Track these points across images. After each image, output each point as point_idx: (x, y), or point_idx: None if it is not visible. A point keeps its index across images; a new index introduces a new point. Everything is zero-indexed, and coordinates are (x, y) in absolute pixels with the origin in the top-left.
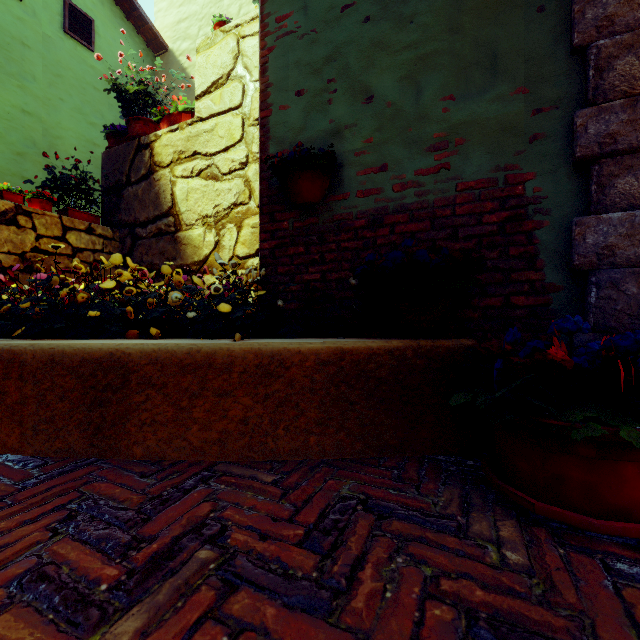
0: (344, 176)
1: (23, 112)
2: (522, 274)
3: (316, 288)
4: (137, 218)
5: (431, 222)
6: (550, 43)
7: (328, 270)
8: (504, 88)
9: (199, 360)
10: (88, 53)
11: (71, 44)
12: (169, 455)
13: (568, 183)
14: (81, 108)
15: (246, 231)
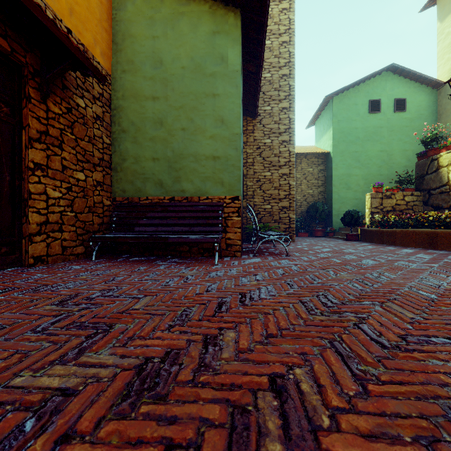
0: None
1: (380, 151)
2: None
3: None
4: (431, 187)
5: None
6: None
7: None
8: None
9: None
10: (403, 114)
11: (396, 115)
12: (446, 249)
13: None
14: (400, 138)
15: None
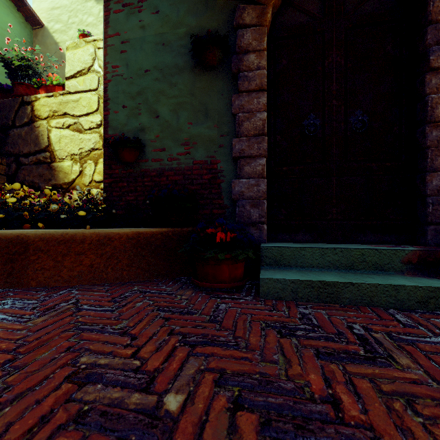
0: (146, 151)
1: None
2: (216, 201)
3: (132, 204)
4: (21, 151)
5: (183, 176)
6: (226, 109)
7: (138, 195)
8: (210, 124)
9: (67, 238)
10: None
11: None
12: (51, 284)
13: (231, 166)
14: None
15: (100, 166)
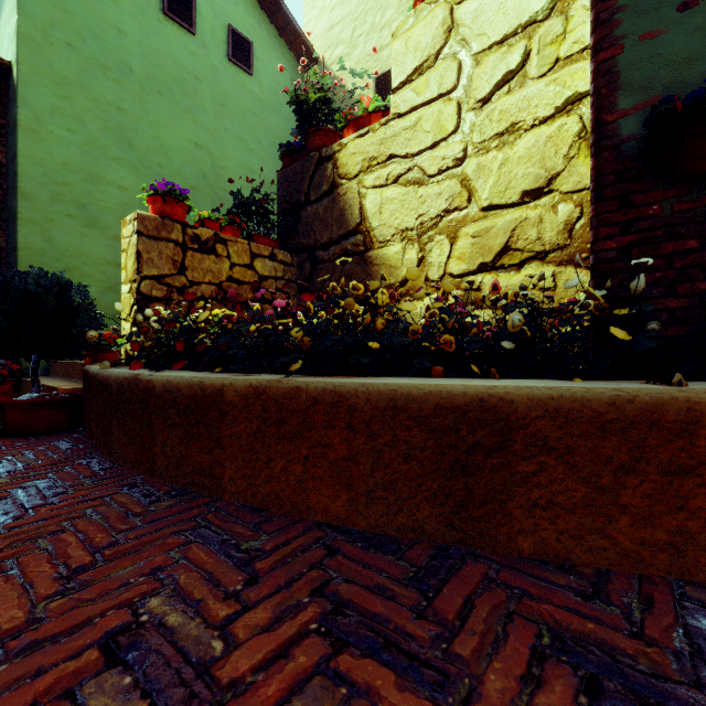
0: None
1: (195, 146)
2: None
3: None
4: (317, 240)
5: None
6: None
7: None
8: None
9: (631, 415)
10: (247, 78)
11: (233, 71)
12: (577, 557)
13: None
14: (241, 135)
15: (463, 242)
